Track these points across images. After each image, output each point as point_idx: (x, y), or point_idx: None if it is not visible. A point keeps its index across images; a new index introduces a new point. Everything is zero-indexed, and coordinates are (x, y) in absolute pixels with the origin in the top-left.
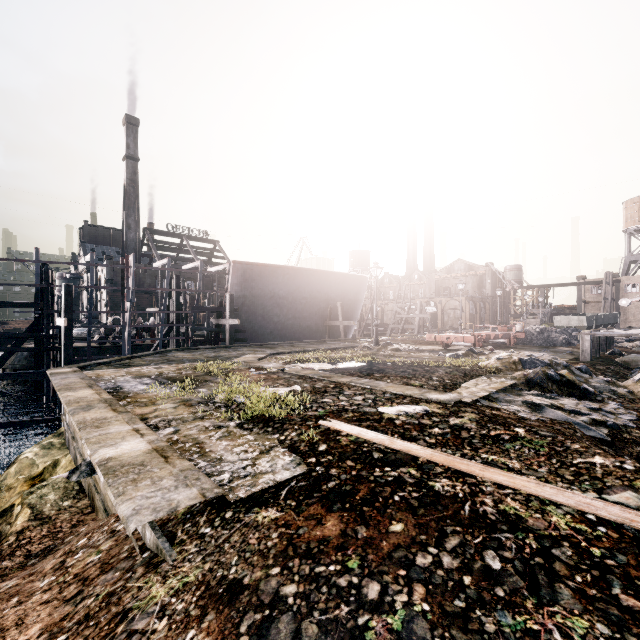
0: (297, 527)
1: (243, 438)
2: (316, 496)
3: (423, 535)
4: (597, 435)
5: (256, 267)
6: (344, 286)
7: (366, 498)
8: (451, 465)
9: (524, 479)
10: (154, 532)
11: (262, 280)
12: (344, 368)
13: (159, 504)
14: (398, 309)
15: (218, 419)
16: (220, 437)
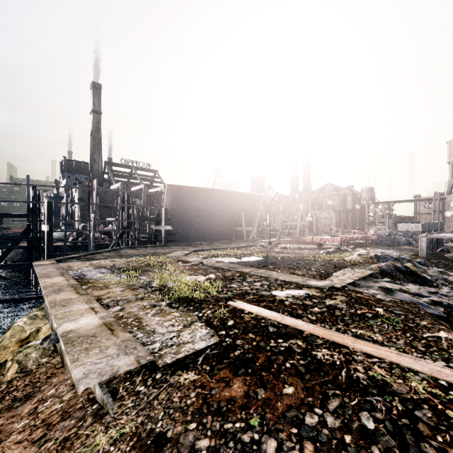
0: (210, 388)
1: (171, 315)
2: (225, 362)
3: (310, 397)
4: (436, 312)
5: (183, 189)
6: (246, 202)
7: (264, 364)
8: (329, 338)
9: (386, 350)
10: (101, 389)
11: (188, 198)
12: (246, 261)
13: (104, 369)
14: (285, 219)
15: (153, 300)
16: (154, 314)
